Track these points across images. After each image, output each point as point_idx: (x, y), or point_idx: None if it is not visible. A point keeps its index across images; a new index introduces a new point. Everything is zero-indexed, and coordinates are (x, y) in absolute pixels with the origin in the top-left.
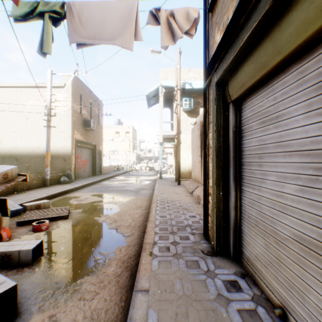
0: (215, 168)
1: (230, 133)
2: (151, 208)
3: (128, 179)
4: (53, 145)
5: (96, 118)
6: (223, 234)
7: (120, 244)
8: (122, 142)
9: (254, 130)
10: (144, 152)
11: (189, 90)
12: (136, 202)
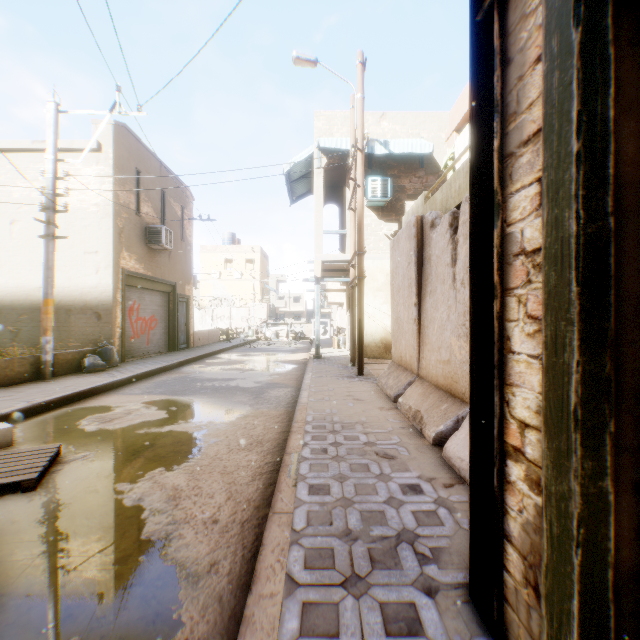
0: (574, 347)
1: None
2: (286, 451)
3: (245, 359)
4: (71, 283)
5: (176, 226)
6: None
7: (153, 633)
8: (238, 280)
9: None
10: (284, 302)
11: (383, 161)
12: (252, 425)
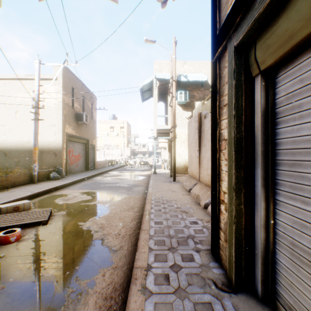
0: (233, 168)
1: (256, 119)
2: (144, 210)
3: (121, 174)
4: (43, 139)
5: (89, 112)
6: (244, 260)
7: (104, 265)
8: (116, 136)
9: (308, 110)
10: (138, 147)
11: (184, 83)
12: (128, 202)
